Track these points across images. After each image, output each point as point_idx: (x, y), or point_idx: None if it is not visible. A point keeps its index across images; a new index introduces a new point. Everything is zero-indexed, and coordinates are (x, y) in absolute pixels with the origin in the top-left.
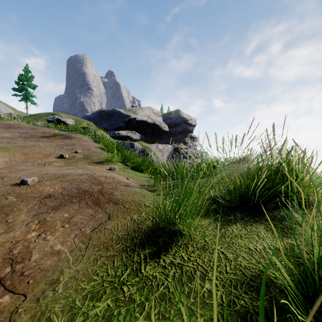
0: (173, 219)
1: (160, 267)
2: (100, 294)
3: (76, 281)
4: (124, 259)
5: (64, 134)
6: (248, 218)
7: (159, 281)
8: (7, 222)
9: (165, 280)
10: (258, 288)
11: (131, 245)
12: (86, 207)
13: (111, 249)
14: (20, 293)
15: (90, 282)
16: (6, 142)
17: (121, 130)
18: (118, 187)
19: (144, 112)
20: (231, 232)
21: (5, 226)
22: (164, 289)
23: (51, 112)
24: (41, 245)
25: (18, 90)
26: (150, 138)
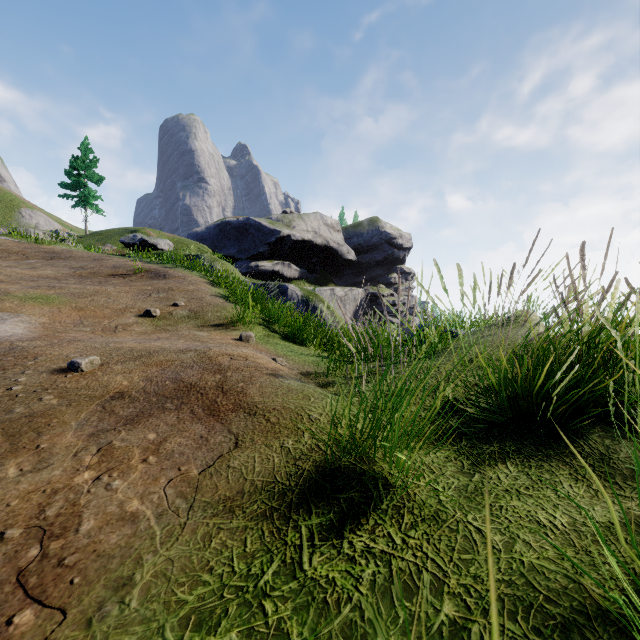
0: (368, 450)
1: (342, 559)
2: (217, 617)
3: (168, 583)
4: (267, 538)
5: (153, 270)
6: (531, 449)
7: (340, 592)
8: (38, 449)
9: (355, 590)
10: (567, 620)
11: (280, 506)
12: (192, 419)
13: (241, 514)
14: (54, 604)
15: (195, 587)
16: (46, 286)
17: (262, 260)
18: (256, 379)
19: (307, 224)
20: (496, 481)
21: (35, 456)
22: (352, 611)
23: (129, 228)
24: (101, 499)
25: (70, 186)
26: (319, 275)
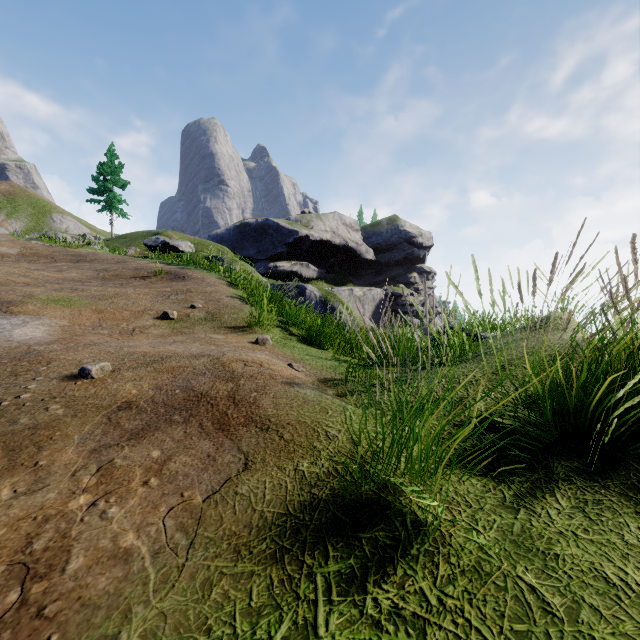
0: (393, 476)
1: (365, 622)
2: None
3: None
4: (276, 589)
5: (173, 271)
6: (584, 479)
7: None
8: (36, 466)
9: None
10: None
11: (292, 546)
12: (200, 434)
13: (247, 555)
14: None
15: None
16: (69, 289)
17: (281, 261)
18: (270, 388)
19: (326, 223)
20: (546, 520)
21: (31, 475)
22: None
23: (152, 231)
24: (94, 531)
25: (97, 191)
26: (338, 275)
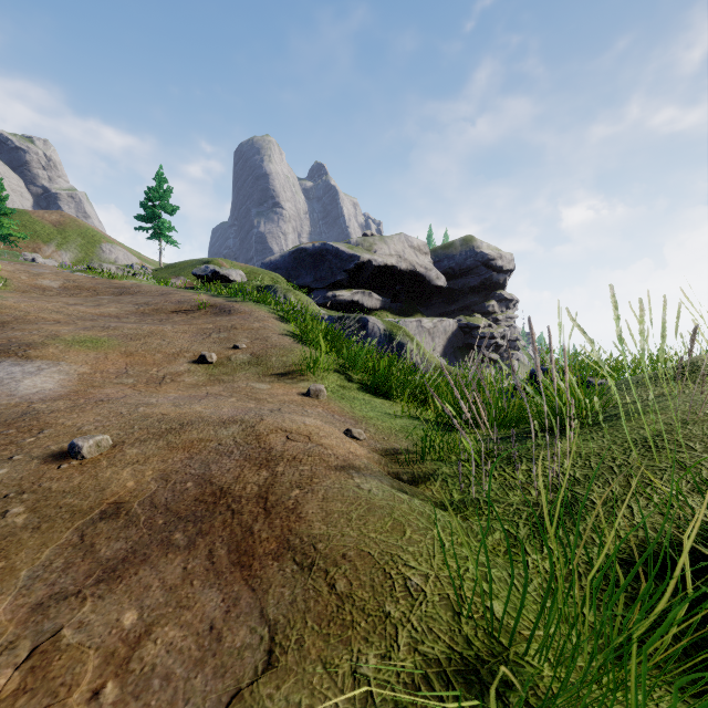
0: (536, 704)
1: None
2: None
3: None
4: None
5: (219, 304)
6: None
7: None
8: None
9: None
10: None
11: None
12: (206, 574)
13: None
14: None
15: None
16: (100, 327)
17: (340, 289)
18: (319, 481)
19: (390, 247)
20: None
21: None
22: None
23: (202, 259)
24: None
25: (145, 219)
26: (404, 305)
